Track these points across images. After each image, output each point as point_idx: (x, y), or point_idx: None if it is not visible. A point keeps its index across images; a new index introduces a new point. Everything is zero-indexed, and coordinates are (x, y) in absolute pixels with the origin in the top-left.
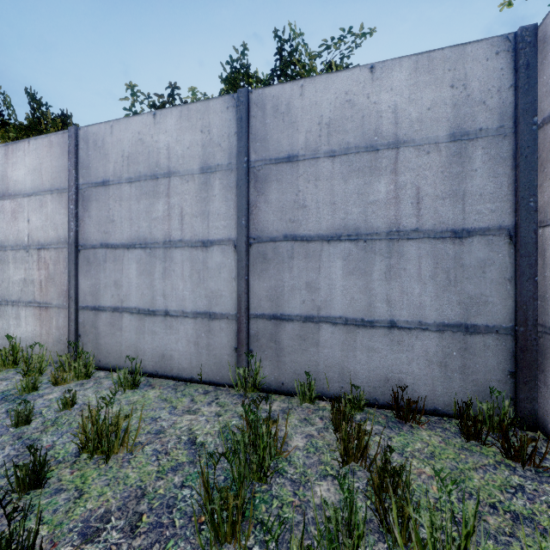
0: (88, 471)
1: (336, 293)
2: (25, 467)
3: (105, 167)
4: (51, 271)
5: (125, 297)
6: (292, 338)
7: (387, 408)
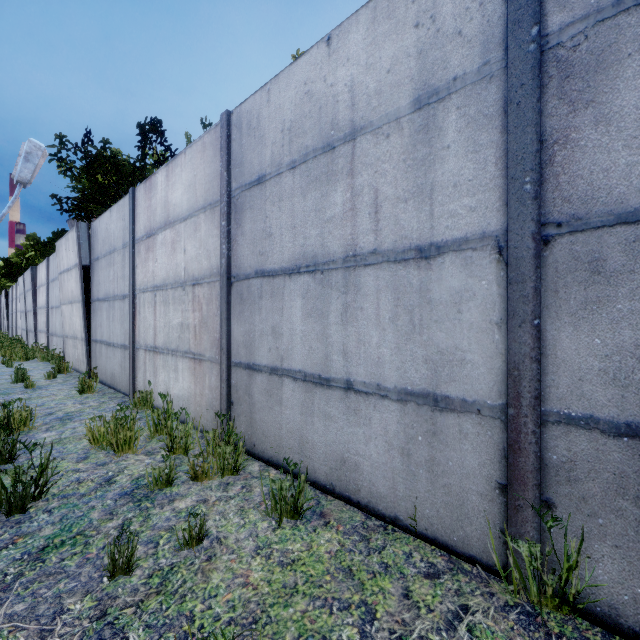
0: None
1: None
2: None
3: (260, 155)
4: (204, 313)
5: (286, 353)
6: None
7: None
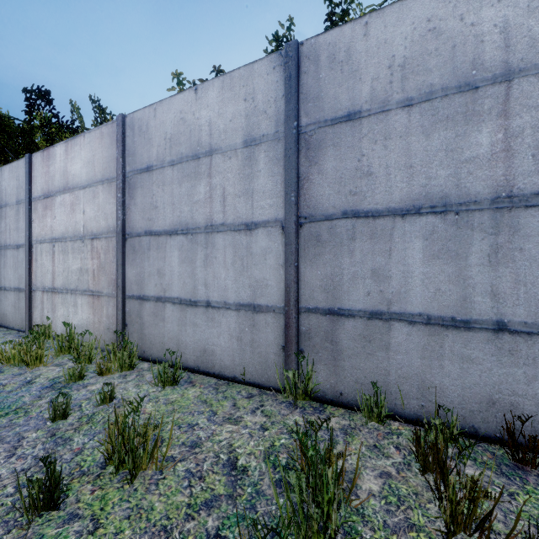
0: (110, 491)
1: (414, 283)
2: (38, 483)
3: (149, 152)
4: (102, 260)
5: (168, 287)
6: (353, 338)
7: (491, 442)
